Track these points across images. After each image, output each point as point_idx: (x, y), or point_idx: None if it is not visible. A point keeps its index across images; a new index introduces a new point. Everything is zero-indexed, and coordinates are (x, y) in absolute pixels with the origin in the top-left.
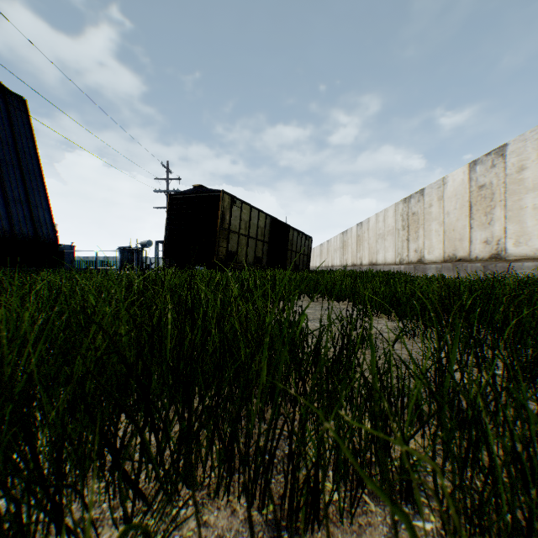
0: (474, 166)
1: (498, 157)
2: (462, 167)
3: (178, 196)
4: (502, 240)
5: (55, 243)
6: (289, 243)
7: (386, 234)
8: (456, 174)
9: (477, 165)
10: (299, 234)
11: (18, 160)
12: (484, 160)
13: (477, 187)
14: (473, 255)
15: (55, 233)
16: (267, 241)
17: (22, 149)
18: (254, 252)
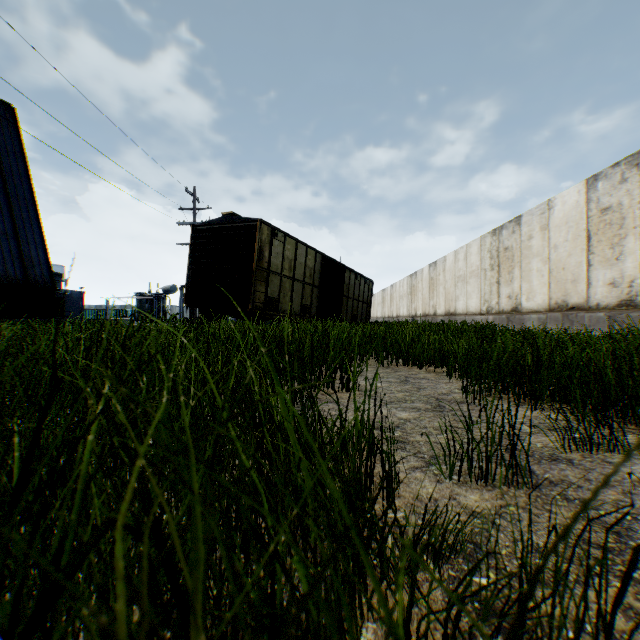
0: (594, 182)
1: (632, 168)
2: (577, 185)
3: (204, 227)
4: (637, 281)
5: (51, 287)
6: (345, 288)
7: (468, 276)
8: (567, 194)
9: (598, 180)
10: (357, 277)
11: (4, 182)
12: (610, 174)
13: (598, 210)
14: (593, 302)
15: (52, 275)
16: (317, 285)
17: (9, 169)
18: (300, 299)
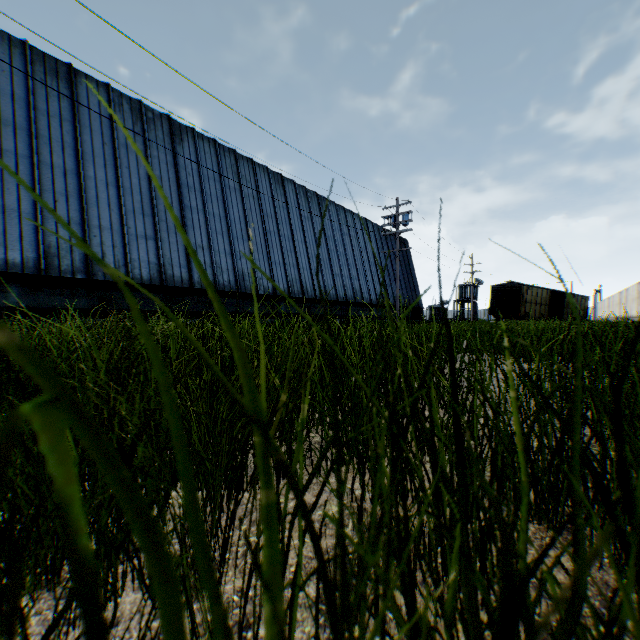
0: None
1: None
2: None
3: (496, 286)
4: None
5: (422, 307)
6: (564, 303)
7: (632, 300)
8: None
9: None
10: (574, 297)
11: (410, 271)
12: None
13: None
14: None
15: (421, 303)
16: (547, 304)
17: (410, 265)
18: (538, 311)
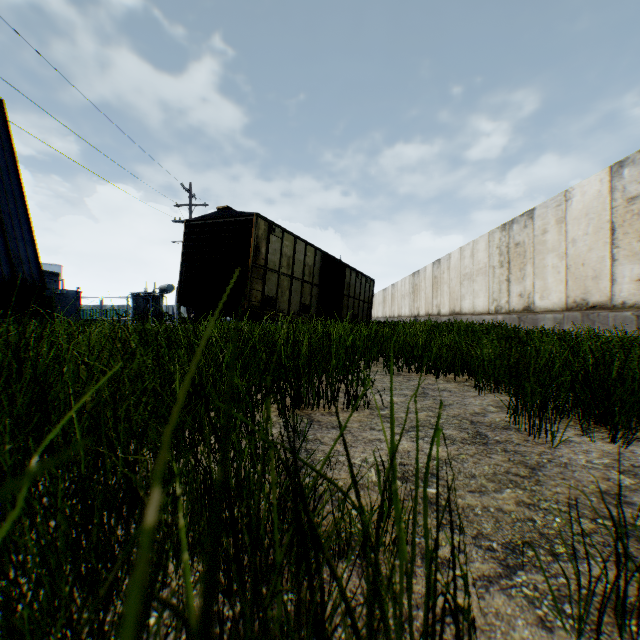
0: (620, 169)
1: None
2: (599, 173)
3: (197, 222)
4: None
5: (40, 286)
6: (345, 286)
7: (475, 274)
8: (587, 184)
9: (624, 167)
10: (358, 276)
11: None
12: (638, 159)
13: (624, 199)
14: (618, 300)
15: (41, 273)
16: (317, 284)
17: None
18: (299, 298)
